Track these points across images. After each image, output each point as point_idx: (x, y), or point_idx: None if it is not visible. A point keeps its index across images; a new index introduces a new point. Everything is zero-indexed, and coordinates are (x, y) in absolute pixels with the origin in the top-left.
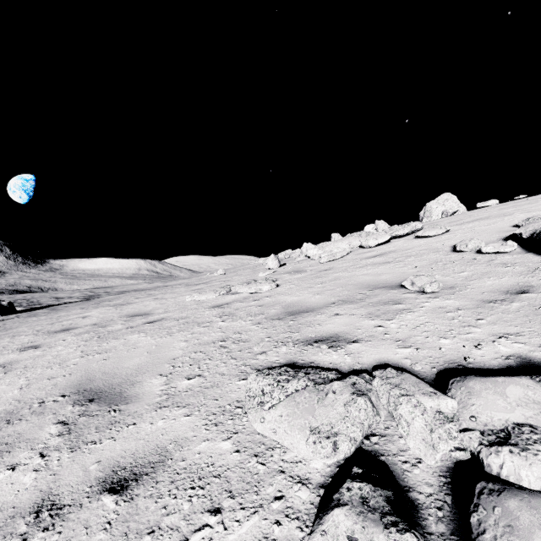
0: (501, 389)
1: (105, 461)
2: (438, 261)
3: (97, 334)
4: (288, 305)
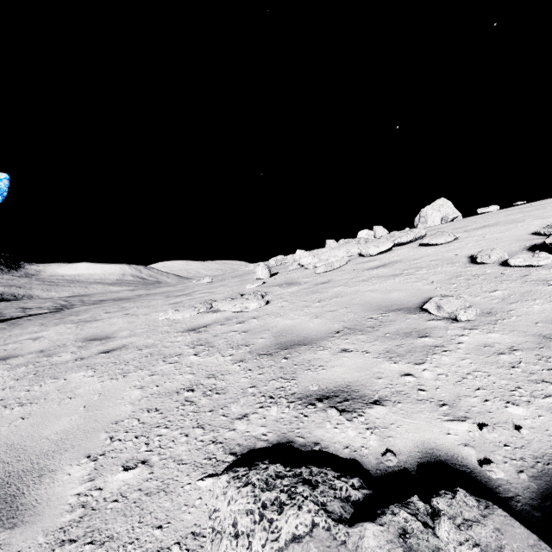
0: None
1: None
2: (457, 275)
3: (36, 368)
4: (280, 332)
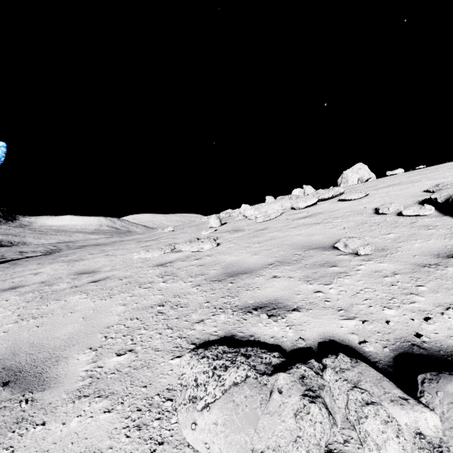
0: None
1: None
2: (363, 223)
3: (41, 294)
4: (228, 265)
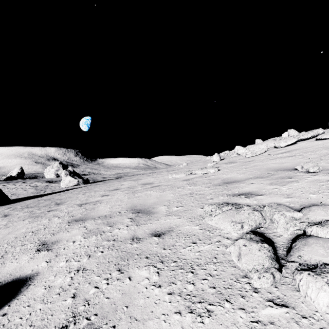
0: (326, 209)
1: (150, 229)
2: (326, 154)
3: (131, 191)
4: (225, 179)
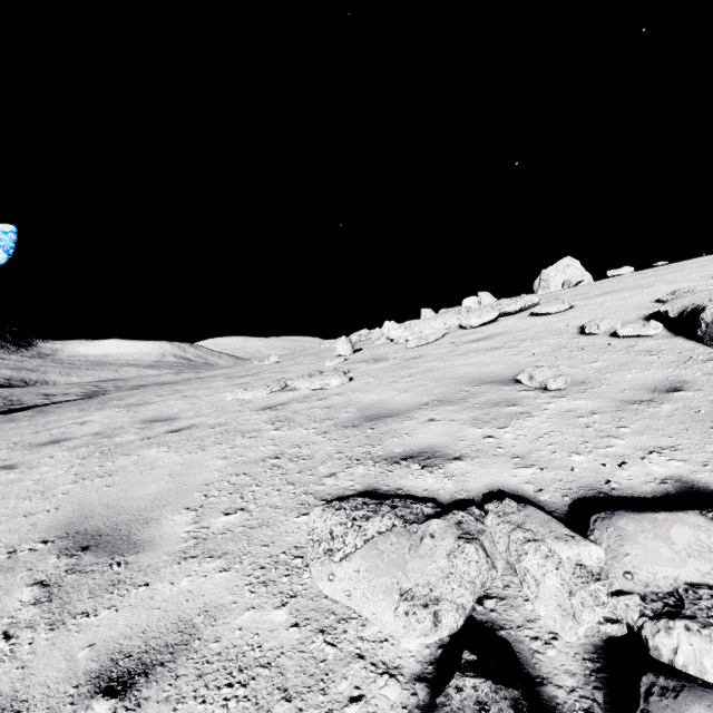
0: (664, 531)
1: (100, 645)
2: (562, 347)
3: (100, 448)
4: (365, 407)
